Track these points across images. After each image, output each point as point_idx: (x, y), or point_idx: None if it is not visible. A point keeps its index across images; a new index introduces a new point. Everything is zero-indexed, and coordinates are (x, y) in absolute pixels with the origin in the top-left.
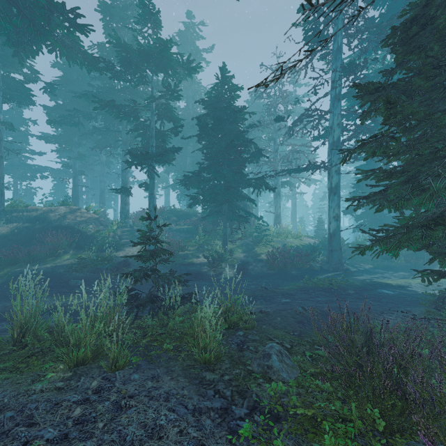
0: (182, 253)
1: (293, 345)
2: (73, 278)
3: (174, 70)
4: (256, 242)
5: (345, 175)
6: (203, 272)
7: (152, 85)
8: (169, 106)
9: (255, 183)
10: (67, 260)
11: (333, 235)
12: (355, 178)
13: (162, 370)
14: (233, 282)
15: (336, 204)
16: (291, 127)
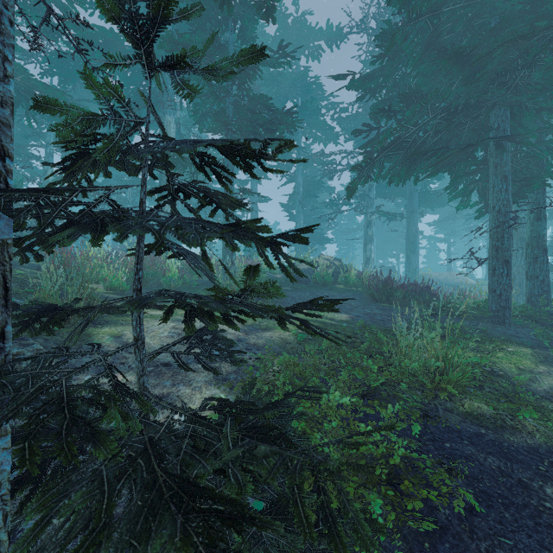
0: None
1: None
2: None
3: None
4: None
5: None
6: None
7: None
8: None
9: None
10: None
11: None
12: None
13: None
14: None
15: None
16: None
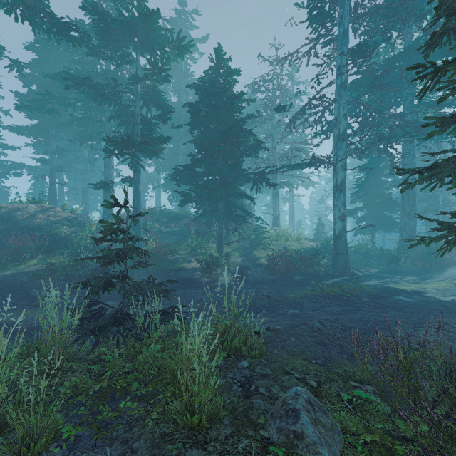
0: (172, 257)
1: (320, 382)
2: (37, 287)
3: (162, 47)
4: (254, 245)
5: None
6: (196, 279)
7: (137, 65)
8: (157, 89)
9: (254, 178)
10: (32, 266)
11: (339, 236)
12: (357, 178)
13: (114, 450)
14: (233, 292)
15: (342, 203)
16: (292, 120)
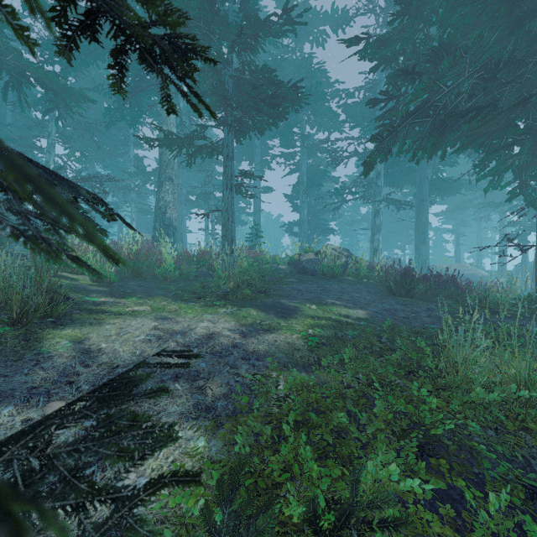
0: None
1: None
2: None
3: None
4: None
5: None
6: None
7: None
8: None
9: None
10: None
11: None
12: None
13: None
14: None
15: None
16: None
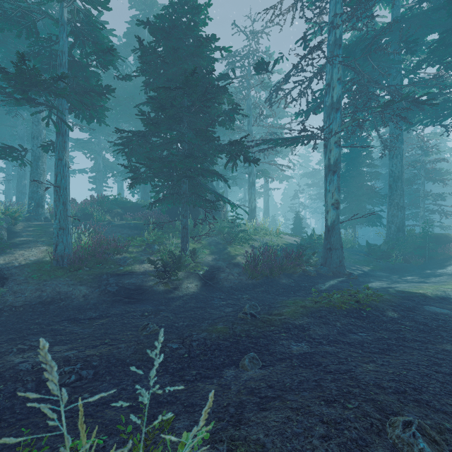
0: (118, 256)
1: None
2: None
3: None
4: (228, 239)
5: (316, 173)
6: (147, 287)
7: None
8: (92, 19)
9: (229, 149)
10: None
11: (331, 228)
12: None
13: None
14: None
15: (336, 187)
16: (274, 89)
